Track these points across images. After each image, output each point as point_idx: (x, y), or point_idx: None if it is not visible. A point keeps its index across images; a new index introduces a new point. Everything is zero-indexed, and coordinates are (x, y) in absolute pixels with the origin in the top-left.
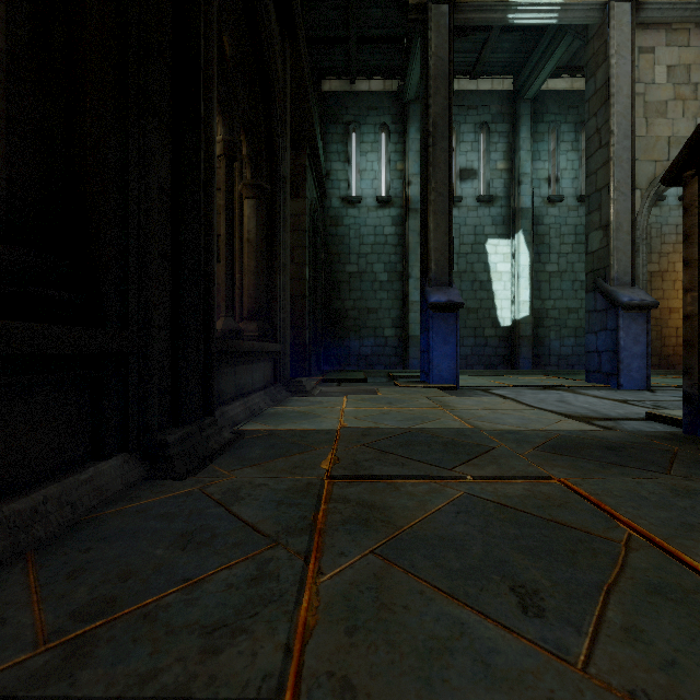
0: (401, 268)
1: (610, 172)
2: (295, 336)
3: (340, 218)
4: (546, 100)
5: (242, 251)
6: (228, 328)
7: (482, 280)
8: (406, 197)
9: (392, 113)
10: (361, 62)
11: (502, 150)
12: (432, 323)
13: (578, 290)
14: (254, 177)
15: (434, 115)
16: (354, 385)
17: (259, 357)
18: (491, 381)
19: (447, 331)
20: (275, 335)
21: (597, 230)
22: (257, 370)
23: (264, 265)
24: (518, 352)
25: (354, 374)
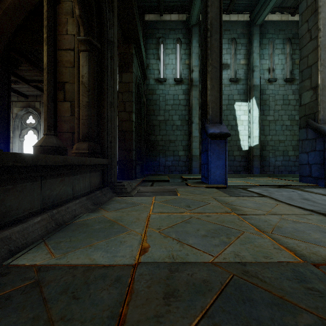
0: (188, 118)
1: (318, 54)
2: (126, 155)
3: (154, 90)
4: (267, 26)
5: (79, 91)
6: (47, 144)
7: (232, 125)
8: (190, 78)
9: (183, 32)
10: (166, 3)
11: (243, 53)
12: (210, 146)
13: (284, 130)
14: (86, 36)
15: (211, 18)
16: (162, 184)
17: (81, 169)
18: (243, 181)
19: (220, 151)
20: (103, 152)
21: (308, 90)
22: (81, 179)
23: (94, 101)
24: (252, 164)
25: (162, 177)
